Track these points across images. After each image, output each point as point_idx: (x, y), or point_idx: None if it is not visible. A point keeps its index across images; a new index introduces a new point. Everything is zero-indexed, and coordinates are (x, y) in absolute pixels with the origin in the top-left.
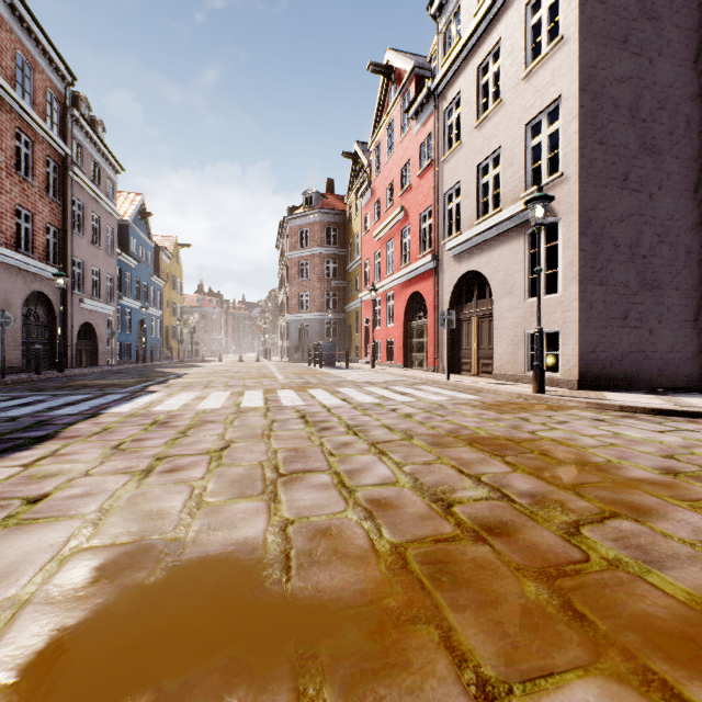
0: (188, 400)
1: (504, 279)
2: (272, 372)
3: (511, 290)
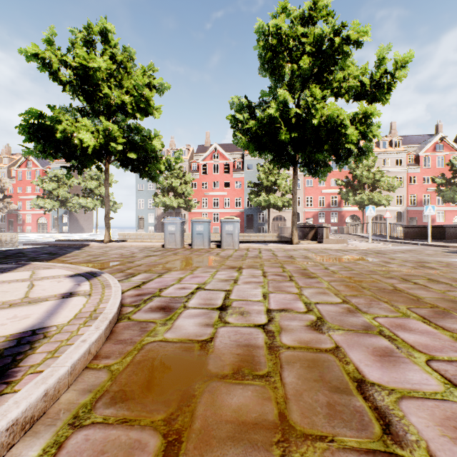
0: None
1: None
2: None
3: None
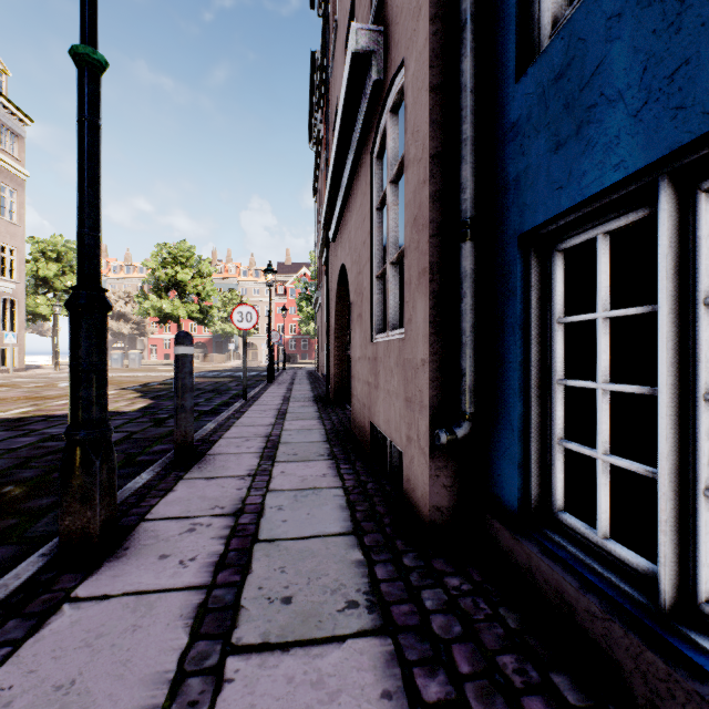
0: (171, 374)
1: None
2: (3, 389)
3: None
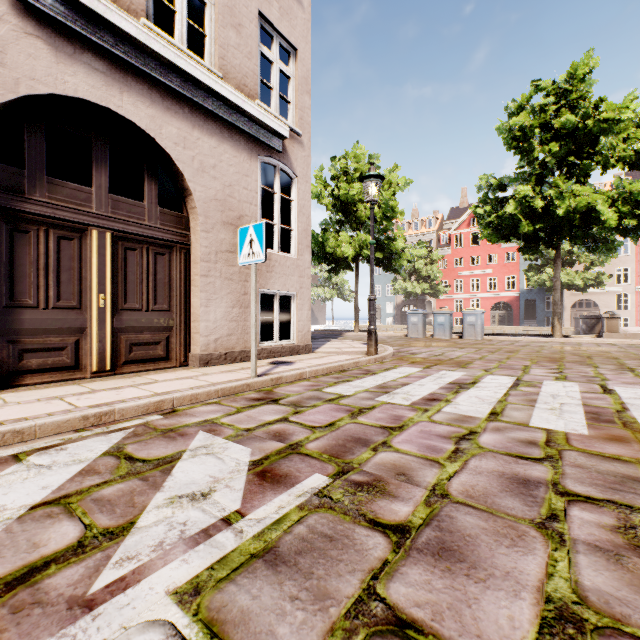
0: None
1: (225, 197)
2: None
3: (239, 222)
